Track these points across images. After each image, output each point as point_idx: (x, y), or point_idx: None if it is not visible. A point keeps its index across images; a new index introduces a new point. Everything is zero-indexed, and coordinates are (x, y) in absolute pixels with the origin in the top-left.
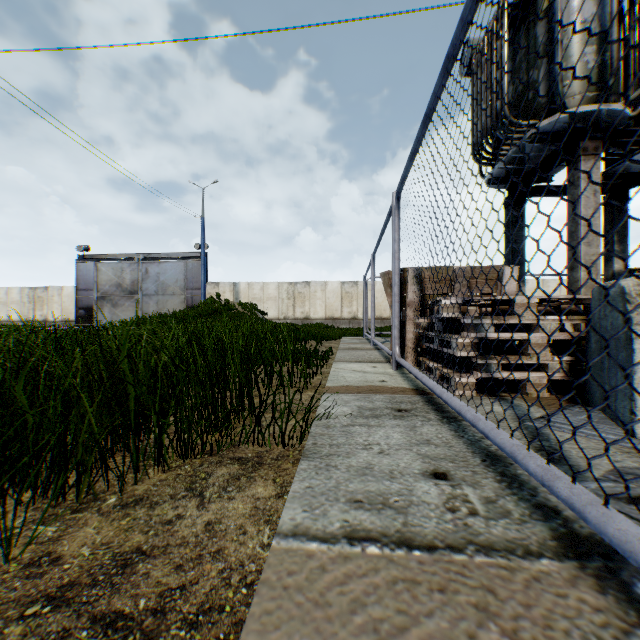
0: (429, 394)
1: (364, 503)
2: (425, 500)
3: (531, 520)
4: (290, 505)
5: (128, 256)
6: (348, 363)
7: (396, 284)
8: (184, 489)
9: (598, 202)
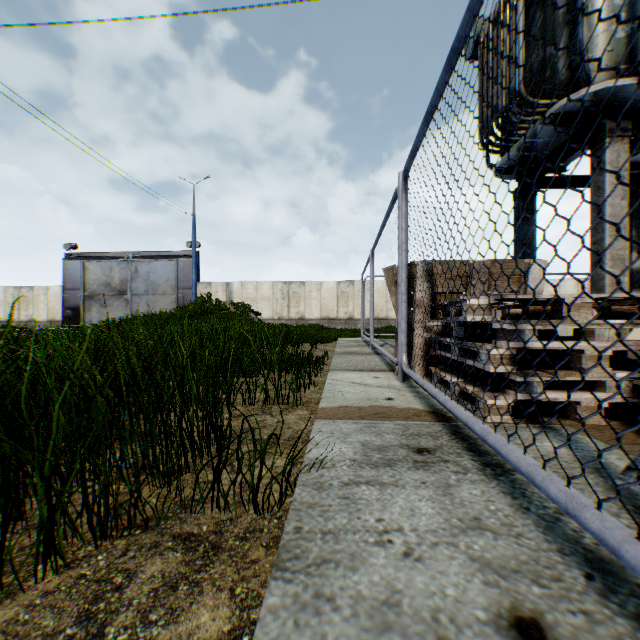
0: (452, 420)
1: None
2: None
3: None
4: None
5: (117, 254)
6: (346, 372)
7: (403, 280)
8: (75, 618)
9: (626, 190)
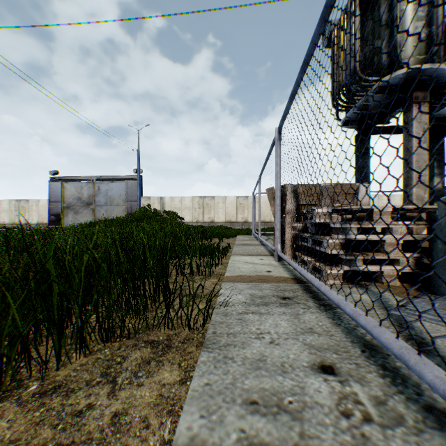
0: (306, 283)
1: (260, 405)
2: (318, 401)
3: (427, 428)
4: (188, 408)
5: (86, 178)
6: (242, 256)
7: (278, 197)
8: (100, 374)
9: (426, 137)
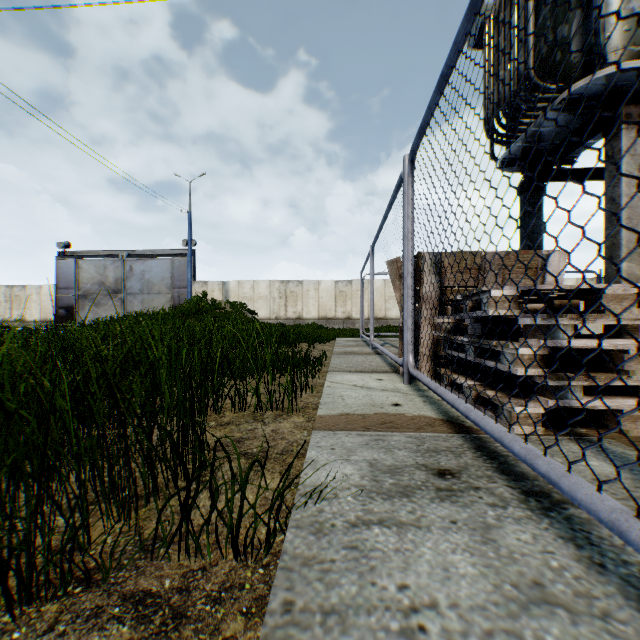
0: (472, 431)
1: None
2: None
3: None
4: None
5: (111, 253)
6: (346, 374)
7: (409, 273)
8: None
9: None
